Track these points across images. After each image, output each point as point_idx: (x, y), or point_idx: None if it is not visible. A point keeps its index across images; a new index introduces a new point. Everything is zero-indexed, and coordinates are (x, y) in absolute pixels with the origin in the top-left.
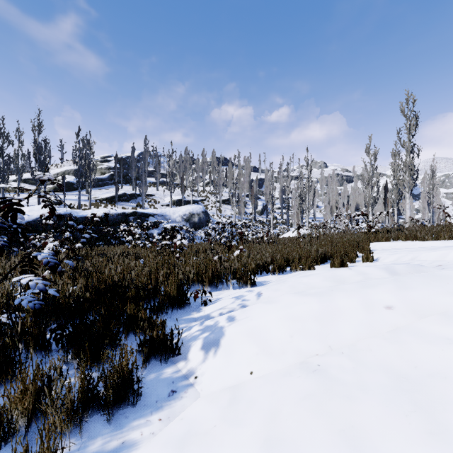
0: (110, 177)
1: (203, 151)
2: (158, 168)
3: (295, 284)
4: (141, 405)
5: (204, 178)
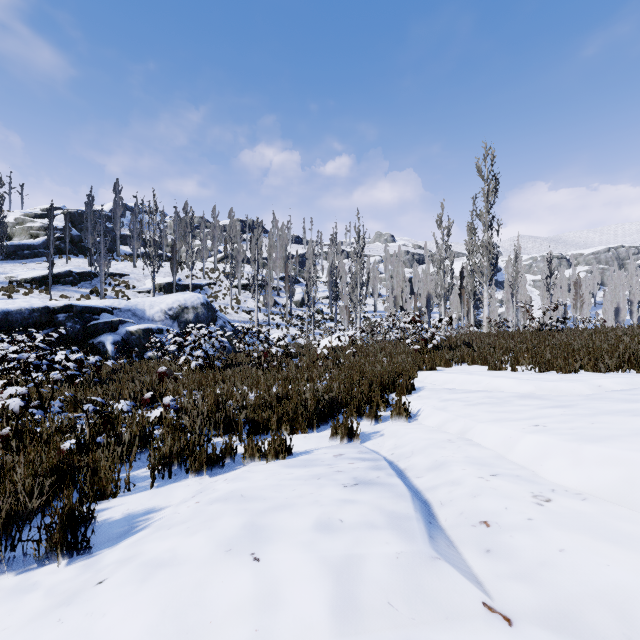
0: (46, 243)
1: (214, 210)
2: (135, 232)
3: None
4: None
5: (215, 251)
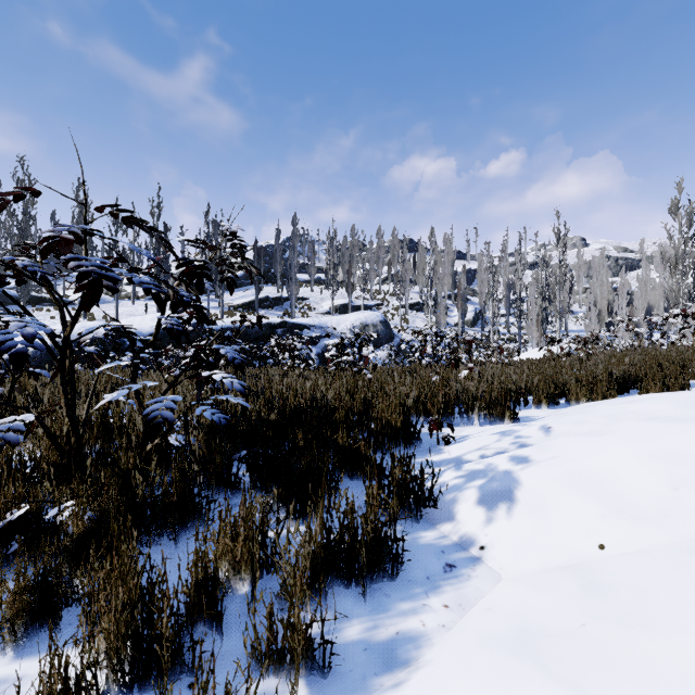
0: (246, 274)
1: (379, 230)
2: (312, 259)
3: (615, 413)
4: (404, 580)
5: (380, 272)
